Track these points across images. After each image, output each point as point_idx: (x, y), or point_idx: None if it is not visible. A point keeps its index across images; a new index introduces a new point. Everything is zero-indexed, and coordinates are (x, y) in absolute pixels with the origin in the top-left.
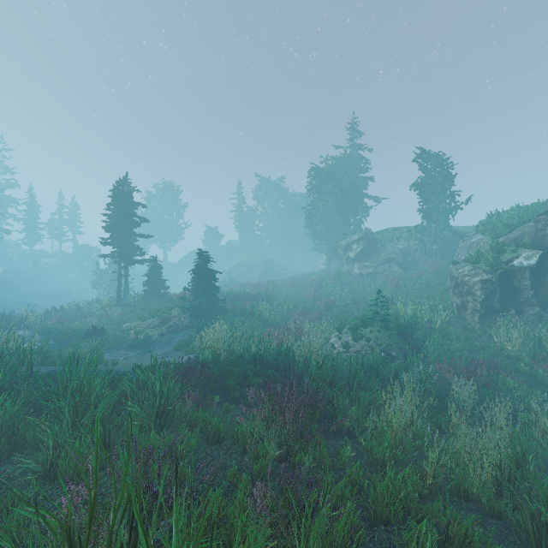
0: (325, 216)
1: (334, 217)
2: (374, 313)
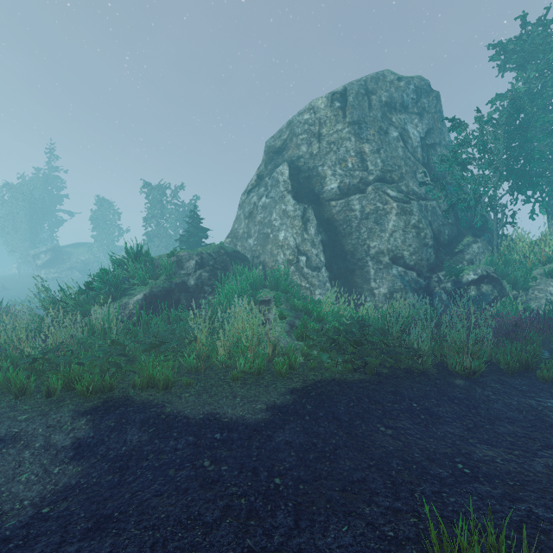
0: (15, 226)
1: (25, 229)
2: (24, 300)
